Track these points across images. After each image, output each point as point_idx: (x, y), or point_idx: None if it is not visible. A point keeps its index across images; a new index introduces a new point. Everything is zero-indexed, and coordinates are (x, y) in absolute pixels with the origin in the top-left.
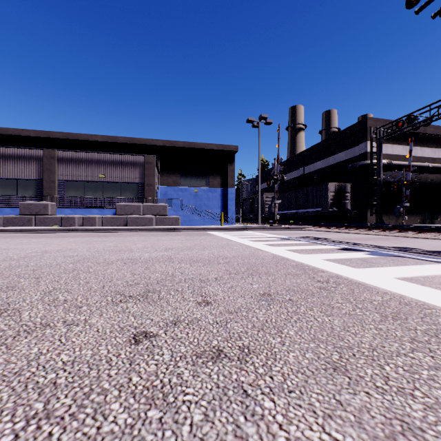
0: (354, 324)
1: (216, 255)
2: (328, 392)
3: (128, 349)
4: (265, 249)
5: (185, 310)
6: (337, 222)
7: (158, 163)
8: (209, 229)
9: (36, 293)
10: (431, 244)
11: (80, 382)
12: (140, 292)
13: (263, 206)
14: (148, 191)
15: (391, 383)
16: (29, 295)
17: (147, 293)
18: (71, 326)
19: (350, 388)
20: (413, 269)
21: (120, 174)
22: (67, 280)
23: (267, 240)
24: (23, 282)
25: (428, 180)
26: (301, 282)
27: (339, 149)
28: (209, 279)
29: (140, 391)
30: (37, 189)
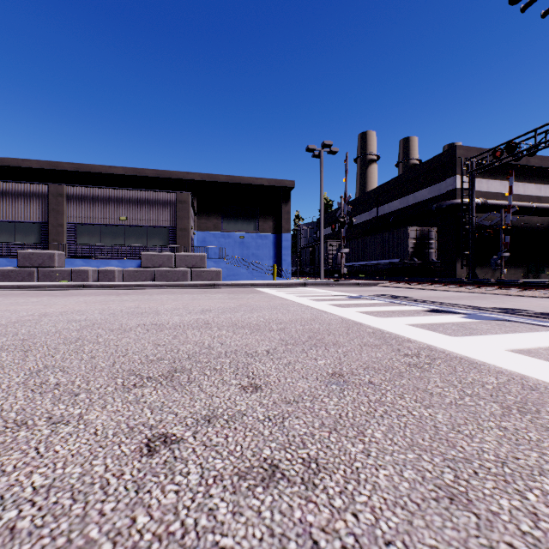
0: (466, 420)
1: (268, 319)
2: (448, 544)
3: (136, 465)
4: (331, 311)
5: (224, 399)
6: (419, 276)
7: (195, 202)
8: (259, 286)
9: (19, 373)
10: (541, 304)
11: (53, 527)
12: (164, 371)
13: (326, 256)
14: (182, 238)
15: (544, 525)
16: (8, 376)
17: (172, 373)
18: (57, 425)
19: (481, 535)
20: (529, 338)
21: (146, 216)
22: (65, 353)
23: (332, 299)
24: (4, 358)
25: (532, 224)
26: (383, 357)
27: (421, 185)
28: (258, 352)
29: (146, 544)
30: (41, 234)
